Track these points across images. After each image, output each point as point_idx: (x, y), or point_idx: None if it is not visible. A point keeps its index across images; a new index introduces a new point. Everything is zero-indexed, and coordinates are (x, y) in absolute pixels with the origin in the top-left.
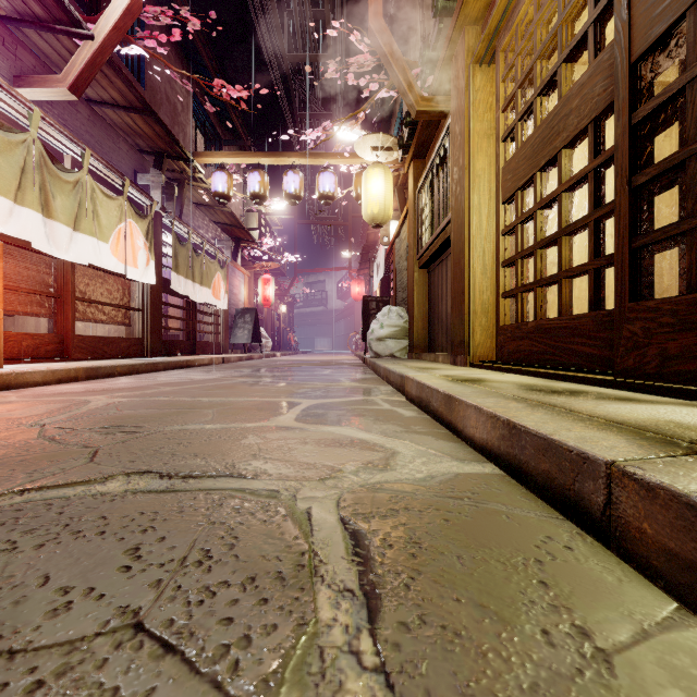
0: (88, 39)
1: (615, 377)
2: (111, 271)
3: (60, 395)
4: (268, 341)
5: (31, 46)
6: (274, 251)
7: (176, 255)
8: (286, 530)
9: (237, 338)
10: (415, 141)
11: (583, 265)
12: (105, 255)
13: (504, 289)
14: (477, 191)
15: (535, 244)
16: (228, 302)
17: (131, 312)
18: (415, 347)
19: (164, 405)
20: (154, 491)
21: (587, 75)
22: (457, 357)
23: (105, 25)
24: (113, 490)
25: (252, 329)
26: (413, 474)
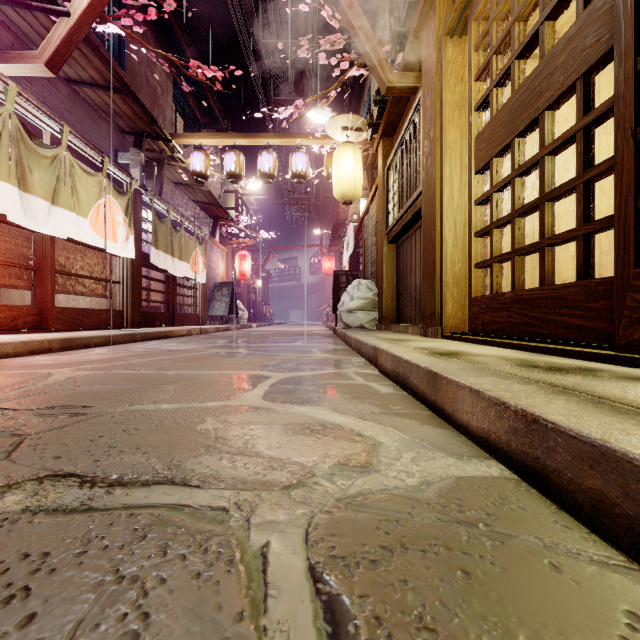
0: (64, 16)
1: (616, 351)
2: (91, 245)
3: (24, 368)
4: (244, 313)
5: (9, 24)
6: (251, 229)
7: (156, 231)
8: (227, 597)
9: (215, 310)
10: (384, 119)
11: (570, 230)
12: (84, 229)
13: (477, 259)
14: (449, 162)
15: (513, 212)
16: (206, 276)
17: (111, 284)
18: (384, 319)
19: (127, 379)
20: (61, 511)
21: (576, 27)
22: (428, 329)
23: (80, 2)
24: (8, 508)
25: (229, 302)
26: (402, 478)
